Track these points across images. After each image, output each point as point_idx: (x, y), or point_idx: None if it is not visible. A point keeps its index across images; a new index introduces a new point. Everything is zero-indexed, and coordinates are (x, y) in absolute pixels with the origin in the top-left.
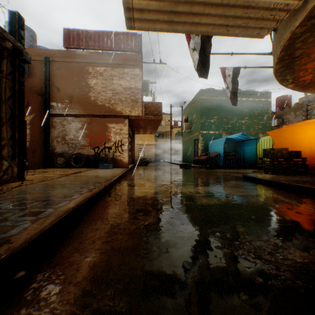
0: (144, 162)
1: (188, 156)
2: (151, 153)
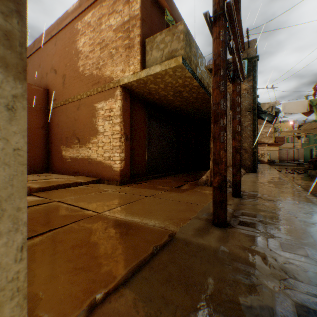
0: (272, 162)
1: (306, 159)
2: (275, 156)
